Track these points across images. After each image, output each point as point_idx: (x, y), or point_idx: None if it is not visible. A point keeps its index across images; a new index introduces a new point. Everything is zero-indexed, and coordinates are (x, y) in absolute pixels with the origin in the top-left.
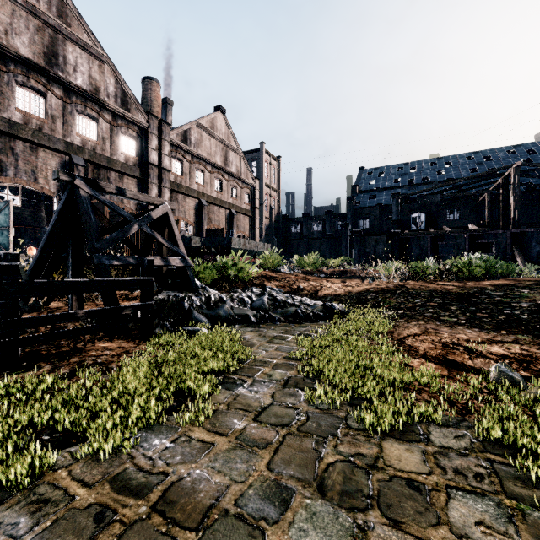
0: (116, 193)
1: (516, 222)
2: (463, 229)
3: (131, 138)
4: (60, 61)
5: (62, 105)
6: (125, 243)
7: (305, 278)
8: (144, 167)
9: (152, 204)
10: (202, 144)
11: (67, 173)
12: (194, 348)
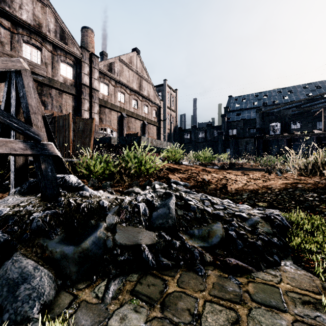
0: None
1: None
2: (312, 133)
3: (68, 65)
4: None
5: (10, 35)
6: None
7: (205, 169)
8: (79, 87)
9: None
10: (123, 74)
11: None
12: None
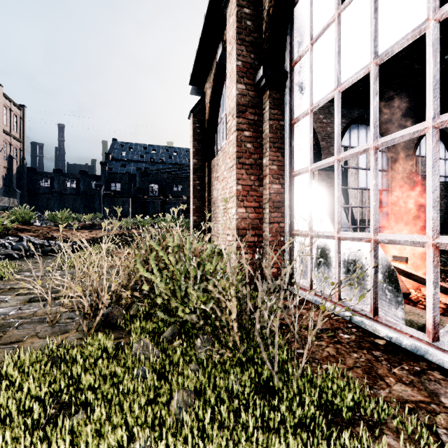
0: None
1: None
2: (179, 198)
3: None
4: None
5: None
6: None
7: (58, 229)
8: None
9: None
10: None
11: None
12: None
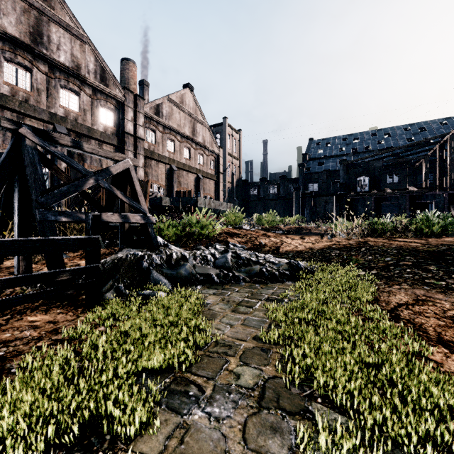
0: (72, 146)
1: (452, 184)
2: (404, 191)
3: (109, 111)
4: (44, 40)
5: (47, 80)
6: (86, 200)
7: (266, 234)
8: (121, 136)
9: (113, 160)
10: (173, 117)
11: (12, 120)
12: (140, 326)
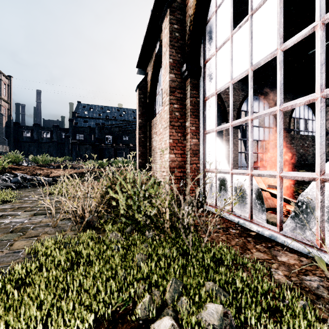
0: None
1: None
2: (127, 146)
3: None
4: None
5: None
6: None
7: (41, 168)
8: None
9: None
10: None
11: None
12: None
